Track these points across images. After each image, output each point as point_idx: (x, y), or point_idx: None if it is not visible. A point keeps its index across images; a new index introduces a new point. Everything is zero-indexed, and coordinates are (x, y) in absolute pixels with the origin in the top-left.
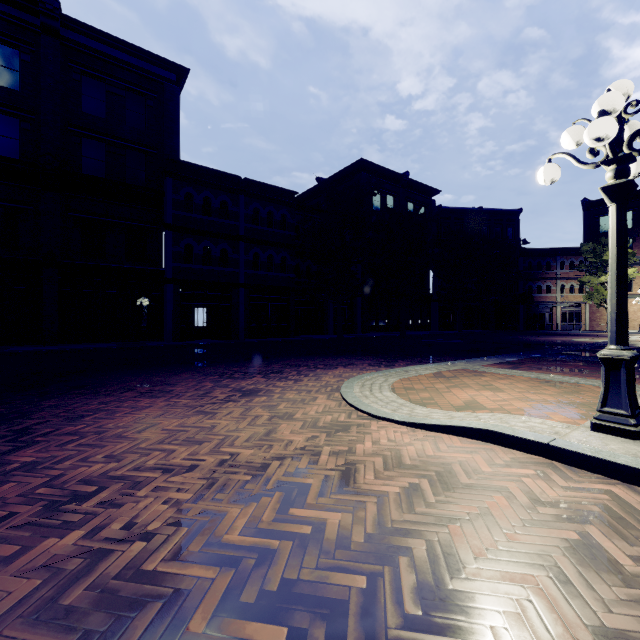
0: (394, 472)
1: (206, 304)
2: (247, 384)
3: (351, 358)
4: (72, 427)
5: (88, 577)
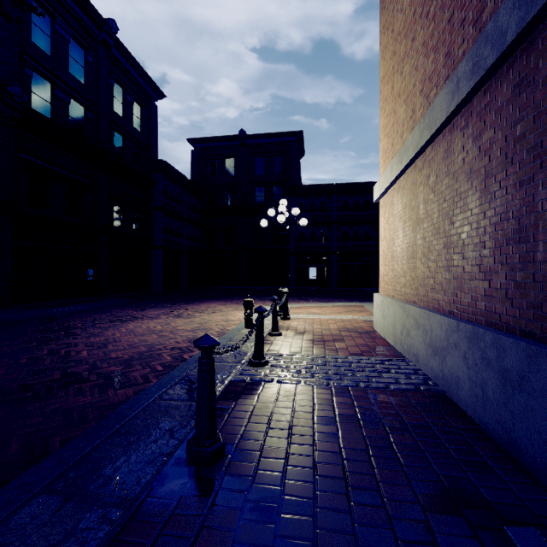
0: (221, 314)
1: (312, 265)
2: (258, 302)
3: (346, 299)
4: (197, 304)
5: (168, 312)
